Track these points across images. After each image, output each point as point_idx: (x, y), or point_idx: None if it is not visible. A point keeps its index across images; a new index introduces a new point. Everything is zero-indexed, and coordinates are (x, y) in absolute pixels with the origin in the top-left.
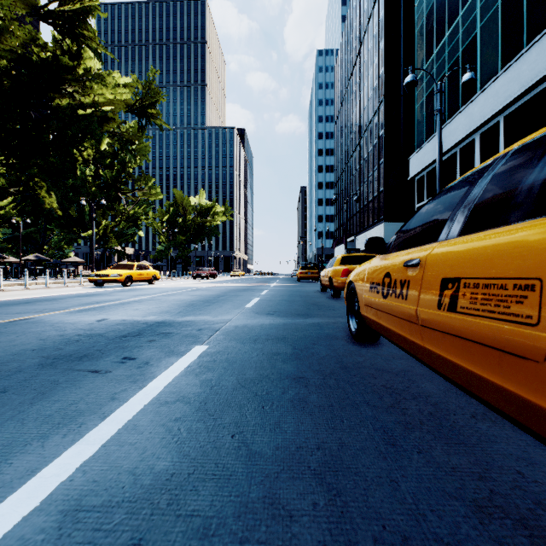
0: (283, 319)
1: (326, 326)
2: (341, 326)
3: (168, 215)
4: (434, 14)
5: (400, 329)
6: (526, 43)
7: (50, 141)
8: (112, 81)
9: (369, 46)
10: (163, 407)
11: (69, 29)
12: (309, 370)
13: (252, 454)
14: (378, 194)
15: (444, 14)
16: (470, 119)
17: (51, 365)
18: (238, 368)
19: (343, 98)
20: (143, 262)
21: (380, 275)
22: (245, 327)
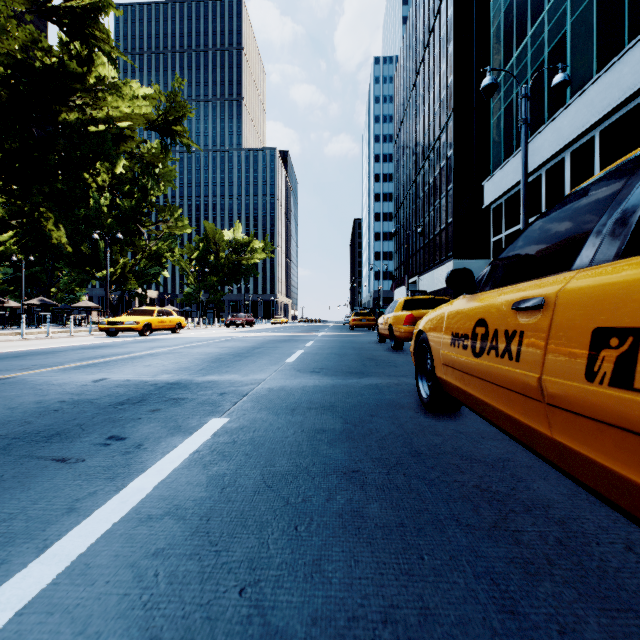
0: (332, 379)
1: (387, 389)
2: (407, 389)
3: (197, 252)
4: (514, 10)
5: (505, 405)
6: (628, 40)
7: (56, 163)
8: (129, 92)
9: (436, 50)
10: (141, 527)
11: (77, 29)
12: (366, 458)
13: (269, 635)
14: (446, 227)
15: (526, 10)
16: (558, 134)
17: (4, 449)
18: (265, 455)
19: (404, 113)
20: (168, 307)
21: (469, 322)
22: (281, 390)
